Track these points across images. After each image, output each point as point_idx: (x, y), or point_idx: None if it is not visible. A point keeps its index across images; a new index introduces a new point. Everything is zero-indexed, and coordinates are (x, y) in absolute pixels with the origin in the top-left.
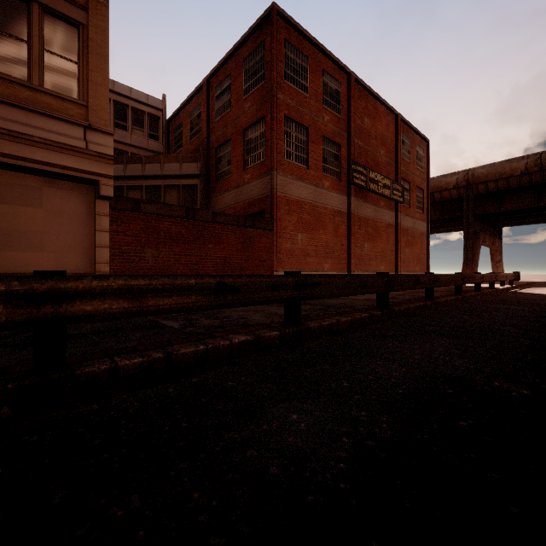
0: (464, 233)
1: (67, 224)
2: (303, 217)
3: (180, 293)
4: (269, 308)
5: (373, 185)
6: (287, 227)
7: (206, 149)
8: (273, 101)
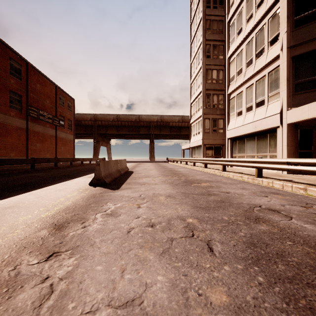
0: (94, 141)
1: None
2: None
3: None
4: None
5: (42, 117)
6: None
7: None
8: None
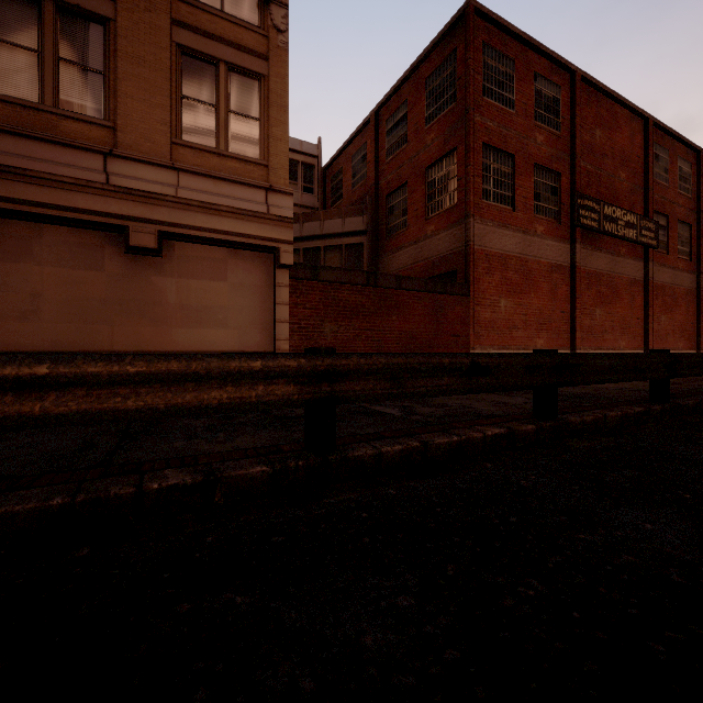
0: None
1: (249, 298)
2: (507, 277)
3: (433, 373)
4: (487, 396)
5: (609, 225)
6: (486, 290)
7: (373, 198)
8: (469, 128)
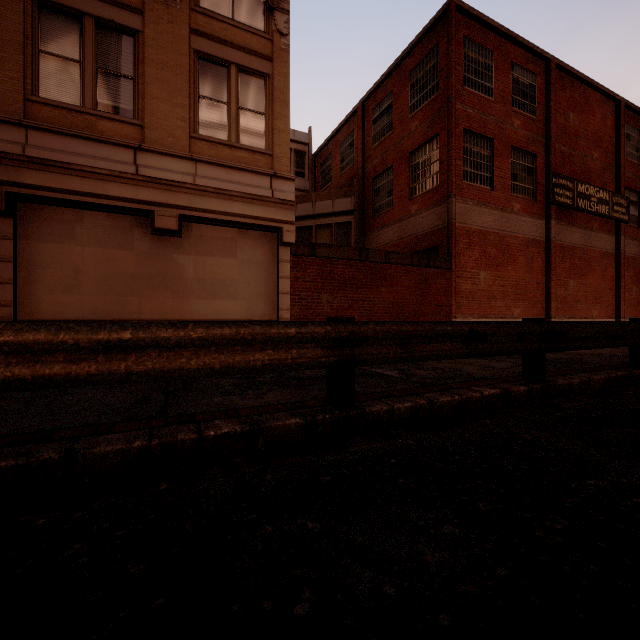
0: None
1: (256, 272)
2: (486, 251)
3: (437, 339)
4: (473, 360)
5: (582, 202)
6: (466, 264)
7: (360, 181)
8: (451, 115)
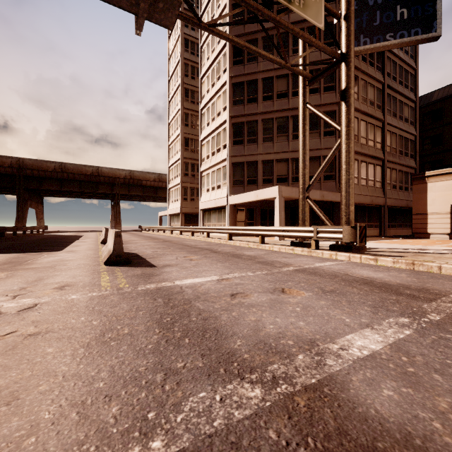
0: (17, 199)
1: None
2: None
3: None
4: None
5: None
6: None
7: None
8: None
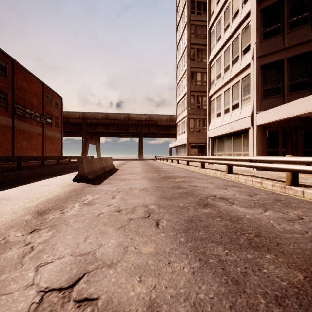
0: (82, 139)
1: None
2: None
3: None
4: None
5: (28, 115)
6: None
7: None
8: None
